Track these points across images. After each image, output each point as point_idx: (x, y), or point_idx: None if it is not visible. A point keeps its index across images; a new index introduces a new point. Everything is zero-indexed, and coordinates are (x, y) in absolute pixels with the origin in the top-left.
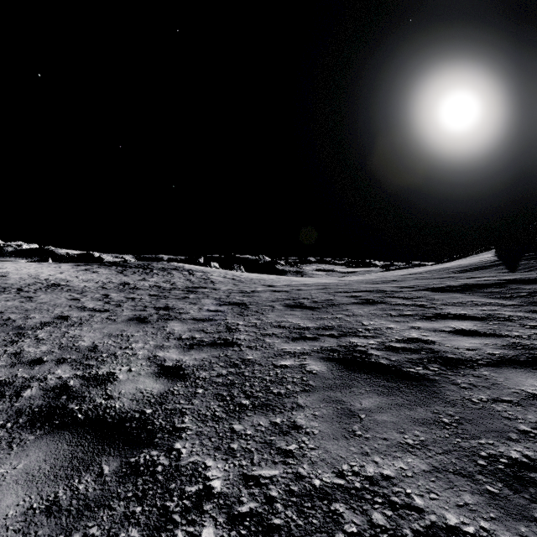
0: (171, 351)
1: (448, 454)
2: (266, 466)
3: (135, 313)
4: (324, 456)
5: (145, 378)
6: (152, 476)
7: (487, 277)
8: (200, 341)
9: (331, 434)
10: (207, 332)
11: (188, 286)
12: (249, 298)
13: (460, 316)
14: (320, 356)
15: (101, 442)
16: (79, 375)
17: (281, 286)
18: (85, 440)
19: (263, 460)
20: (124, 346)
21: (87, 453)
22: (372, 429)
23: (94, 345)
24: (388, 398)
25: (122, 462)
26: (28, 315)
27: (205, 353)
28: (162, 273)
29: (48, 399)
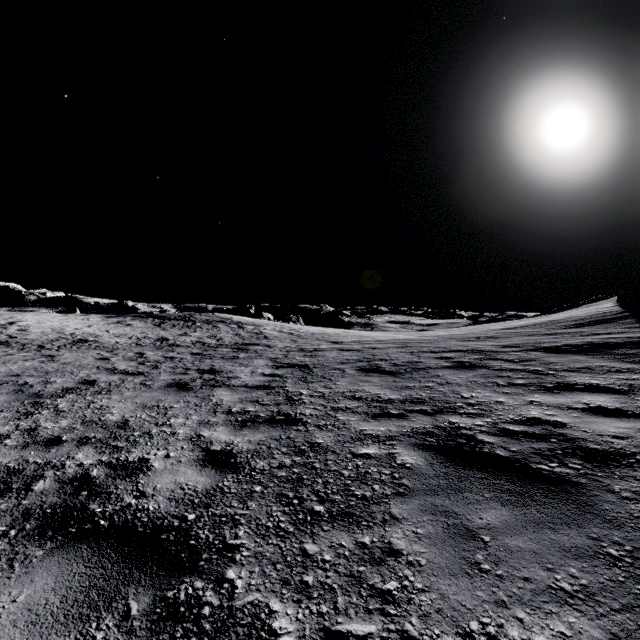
0: (219, 429)
1: (630, 612)
2: (356, 616)
3: (174, 377)
4: (440, 603)
5: (187, 468)
6: (196, 623)
7: (614, 333)
8: (255, 417)
9: (446, 566)
10: (263, 404)
11: (237, 342)
12: (312, 358)
13: (591, 387)
14: (413, 441)
15: (128, 563)
16: (104, 461)
17: (350, 343)
18: (107, 559)
19: (352, 605)
20: (161, 422)
21: (110, 580)
22: (505, 561)
23: (124, 419)
24: (520, 512)
25: (155, 597)
26: (49, 378)
27: (261, 434)
28: (206, 327)
29: (64, 496)
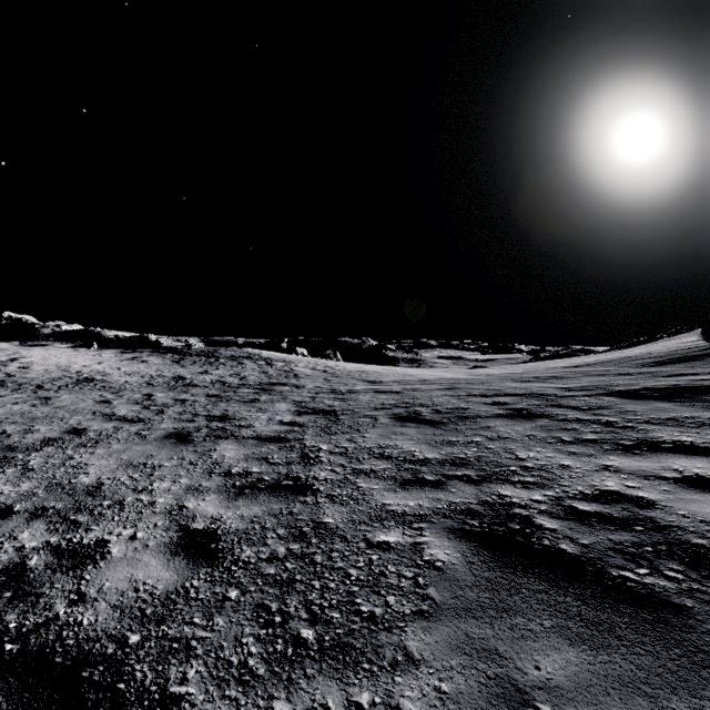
0: (209, 498)
1: None
2: None
3: (178, 425)
4: None
5: (152, 557)
6: None
7: (703, 374)
8: (257, 481)
9: None
10: (271, 463)
11: (262, 382)
12: (342, 402)
13: (683, 447)
14: (449, 525)
15: None
16: (51, 544)
17: (389, 383)
18: None
19: None
20: (141, 487)
21: None
22: None
23: (98, 482)
24: (596, 658)
25: None
26: (32, 426)
27: (259, 506)
28: (230, 364)
29: None
